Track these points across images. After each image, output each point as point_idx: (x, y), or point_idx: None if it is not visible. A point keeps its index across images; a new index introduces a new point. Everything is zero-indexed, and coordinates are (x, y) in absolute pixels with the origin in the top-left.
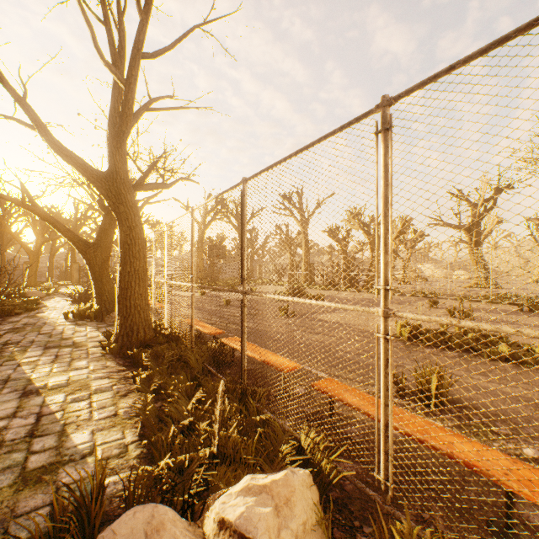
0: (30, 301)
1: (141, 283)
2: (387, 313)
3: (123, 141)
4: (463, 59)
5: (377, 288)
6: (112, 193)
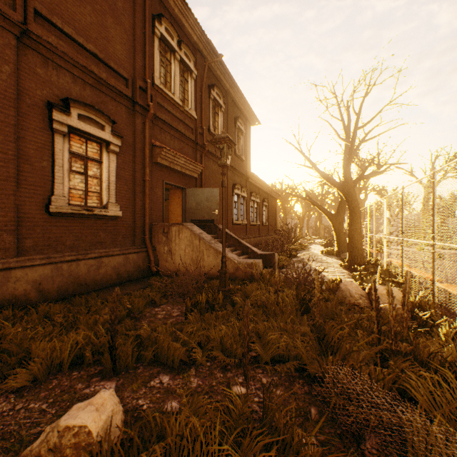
0: (303, 245)
1: (358, 235)
2: (433, 243)
3: (349, 167)
4: (444, 166)
5: (432, 235)
6: (344, 192)
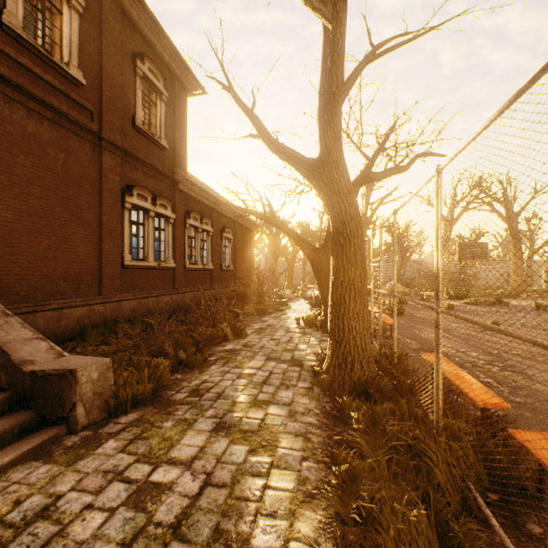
0: (281, 302)
1: (357, 297)
2: None
3: (333, 109)
4: None
5: None
6: (323, 182)
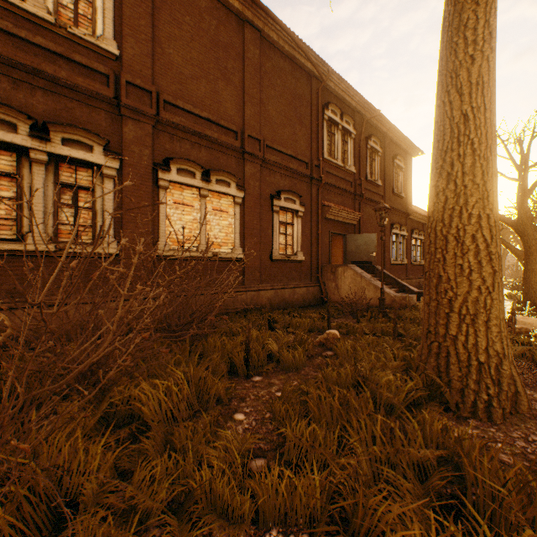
0: None
1: (535, 276)
2: None
3: (523, 204)
4: None
5: None
6: (518, 230)
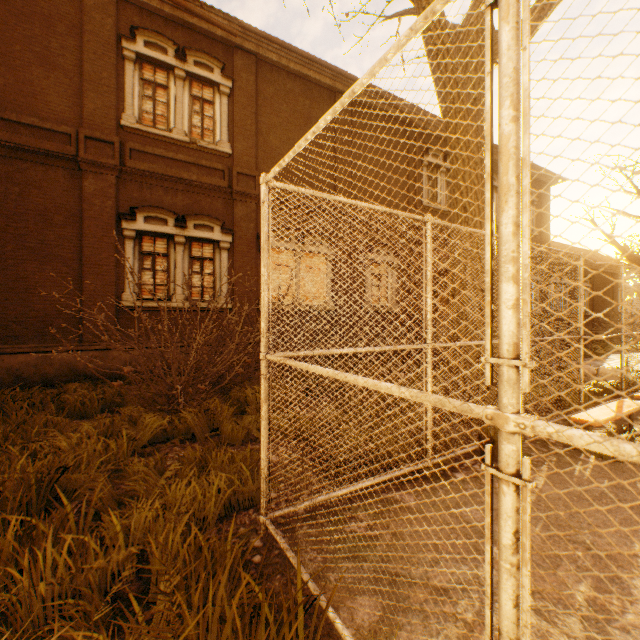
0: None
1: None
2: None
3: None
4: None
5: None
6: None
